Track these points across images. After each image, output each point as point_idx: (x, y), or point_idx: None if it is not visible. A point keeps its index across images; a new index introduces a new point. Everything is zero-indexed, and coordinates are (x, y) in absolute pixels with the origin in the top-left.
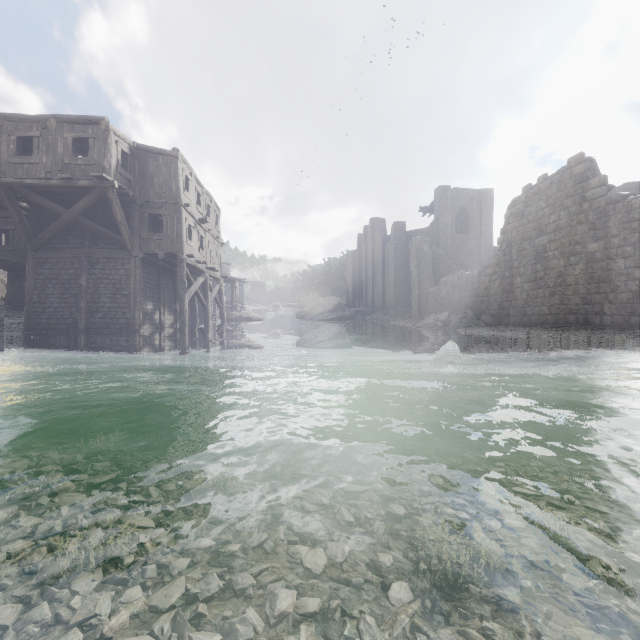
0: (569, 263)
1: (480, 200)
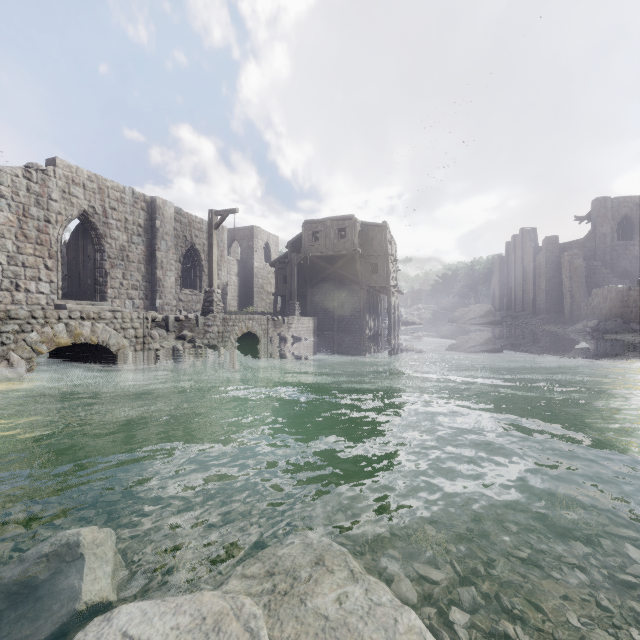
0: None
1: None
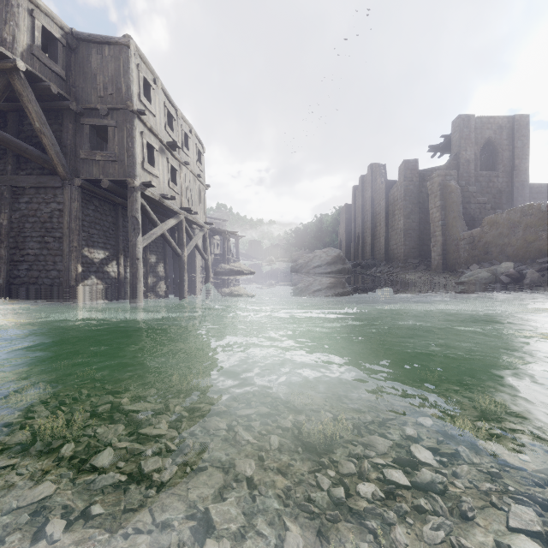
0: None
1: (511, 129)
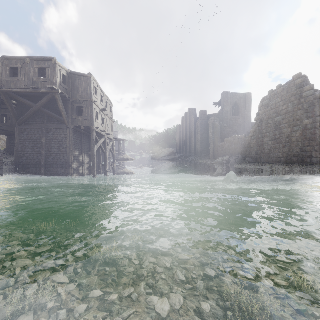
0: (293, 130)
1: (245, 99)
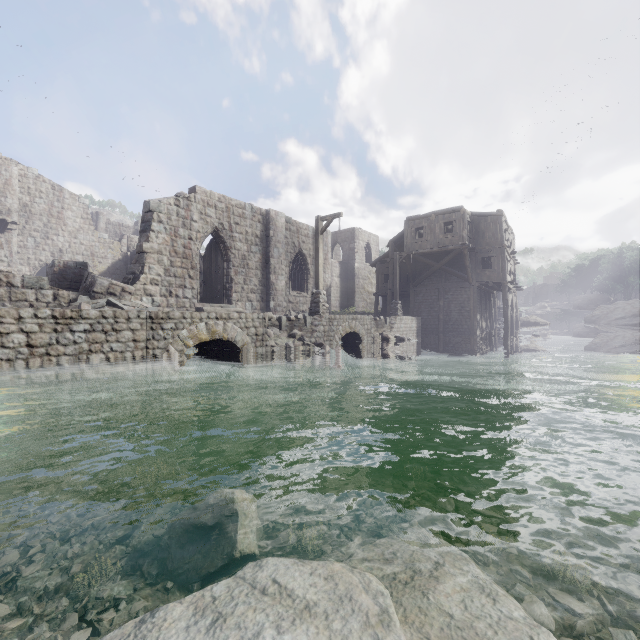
0: None
1: None
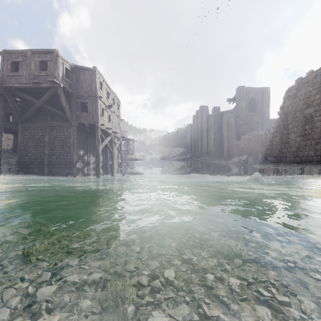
0: None
1: (262, 93)
